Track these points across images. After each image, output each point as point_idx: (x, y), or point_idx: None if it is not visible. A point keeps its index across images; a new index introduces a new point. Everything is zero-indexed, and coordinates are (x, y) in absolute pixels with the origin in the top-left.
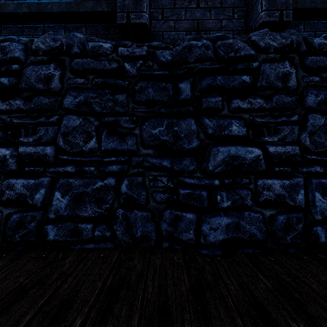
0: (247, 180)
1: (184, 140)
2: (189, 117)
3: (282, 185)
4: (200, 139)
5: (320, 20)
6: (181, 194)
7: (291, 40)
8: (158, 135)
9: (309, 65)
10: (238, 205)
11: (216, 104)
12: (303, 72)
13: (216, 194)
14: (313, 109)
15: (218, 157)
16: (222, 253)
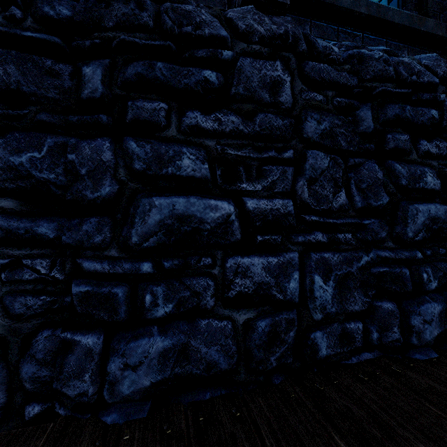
0: (208, 259)
1: (87, 181)
2: (103, 137)
3: (266, 266)
4: (119, 180)
5: (329, 24)
6: (72, 295)
7: (285, 29)
8: (28, 168)
9: (310, 73)
10: (189, 308)
11: (155, 115)
12: (302, 84)
13: (145, 291)
14: (314, 142)
15: (151, 216)
16: (148, 414)
